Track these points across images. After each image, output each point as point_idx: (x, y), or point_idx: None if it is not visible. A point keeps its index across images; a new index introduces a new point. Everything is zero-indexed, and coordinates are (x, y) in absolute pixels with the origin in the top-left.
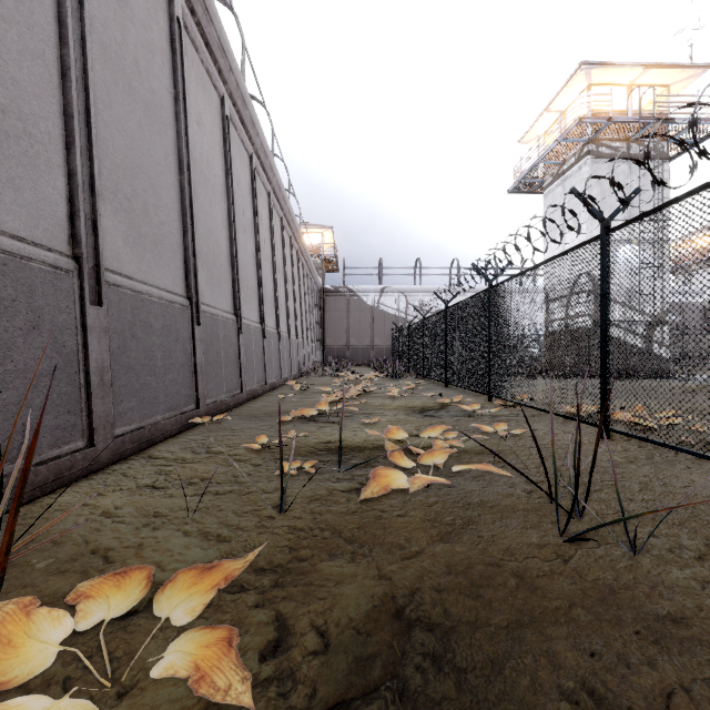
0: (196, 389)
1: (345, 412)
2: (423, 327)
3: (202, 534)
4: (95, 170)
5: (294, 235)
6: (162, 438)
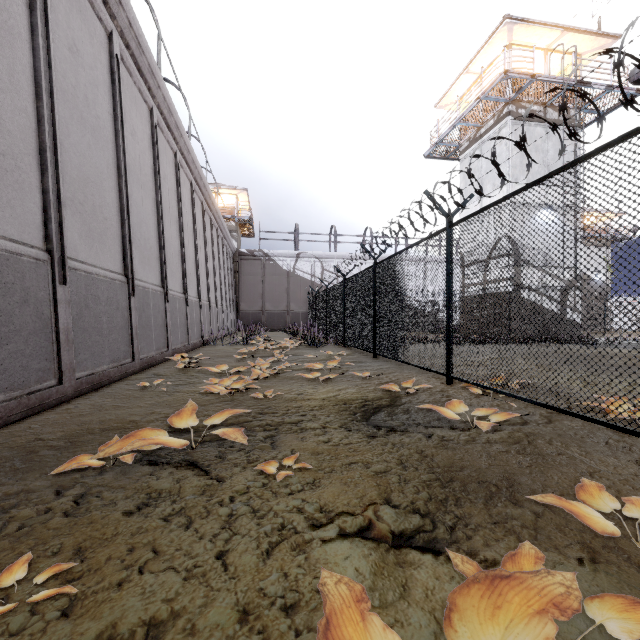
0: None
1: (233, 421)
2: (344, 289)
3: None
4: None
5: (197, 182)
6: None
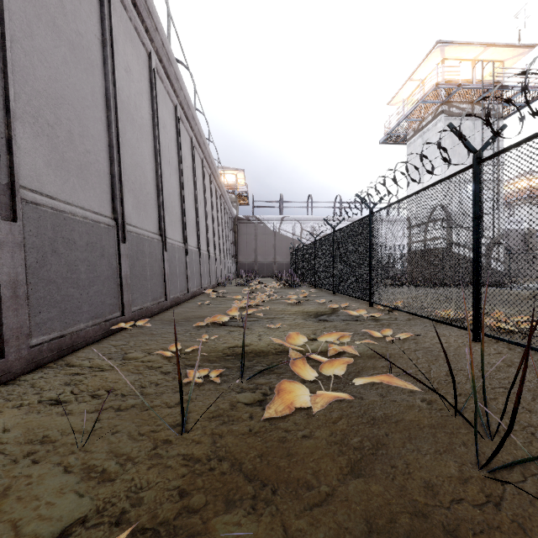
0: (122, 299)
1: (252, 316)
2: (314, 247)
3: (85, 469)
4: (10, 91)
5: (213, 174)
6: (85, 344)
